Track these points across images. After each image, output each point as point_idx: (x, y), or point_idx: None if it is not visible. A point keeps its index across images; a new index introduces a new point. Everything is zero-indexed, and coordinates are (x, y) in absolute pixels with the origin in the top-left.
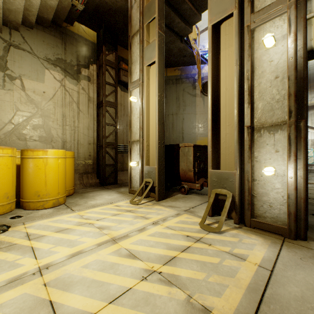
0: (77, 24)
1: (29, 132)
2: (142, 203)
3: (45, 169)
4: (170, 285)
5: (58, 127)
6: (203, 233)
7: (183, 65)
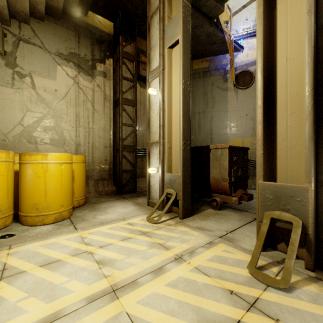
0: (91, 14)
1: (40, 135)
2: (162, 222)
3: (45, 177)
4: None
5: (71, 129)
6: (257, 288)
7: (211, 54)
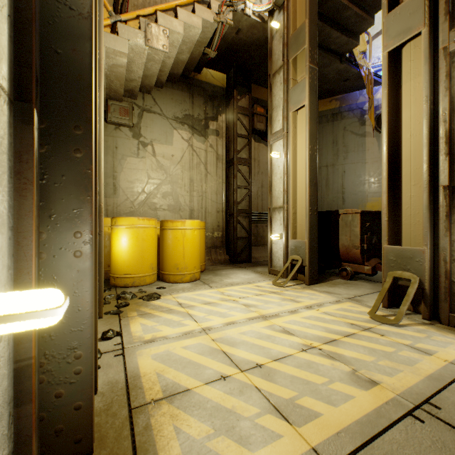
0: (204, 70)
1: (159, 201)
2: (288, 286)
3: (183, 241)
4: (332, 359)
5: (186, 194)
6: (373, 324)
7: (343, 92)
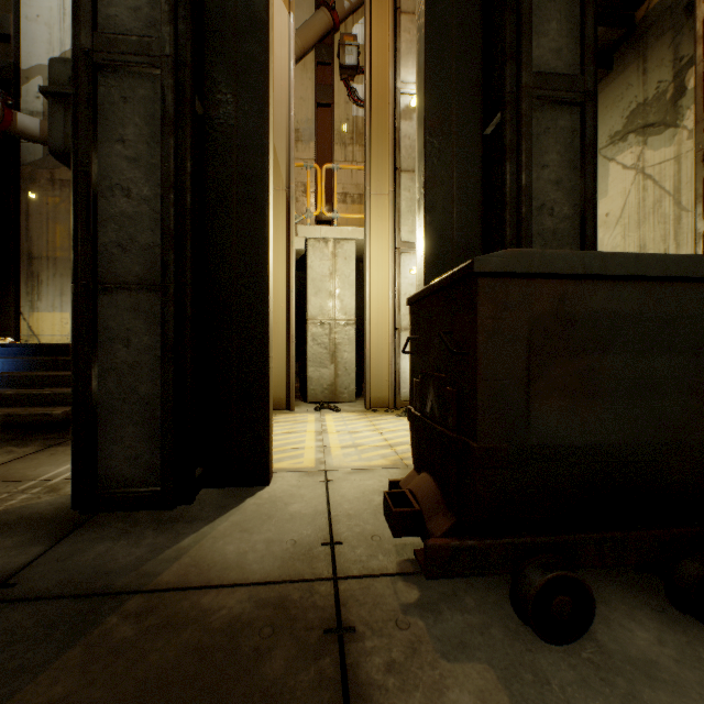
0: None
1: None
2: None
3: None
4: None
5: None
6: None
7: None
